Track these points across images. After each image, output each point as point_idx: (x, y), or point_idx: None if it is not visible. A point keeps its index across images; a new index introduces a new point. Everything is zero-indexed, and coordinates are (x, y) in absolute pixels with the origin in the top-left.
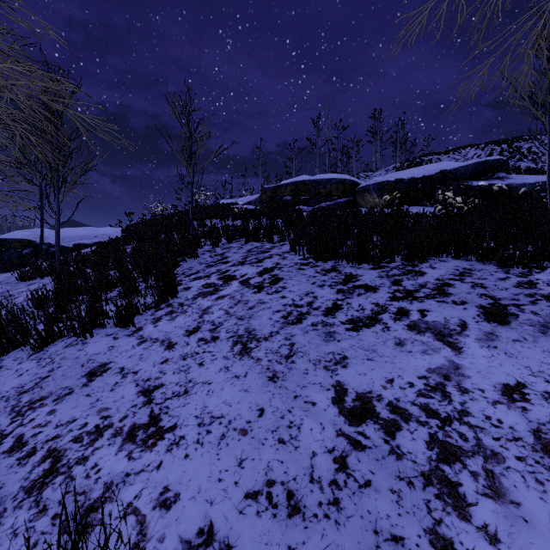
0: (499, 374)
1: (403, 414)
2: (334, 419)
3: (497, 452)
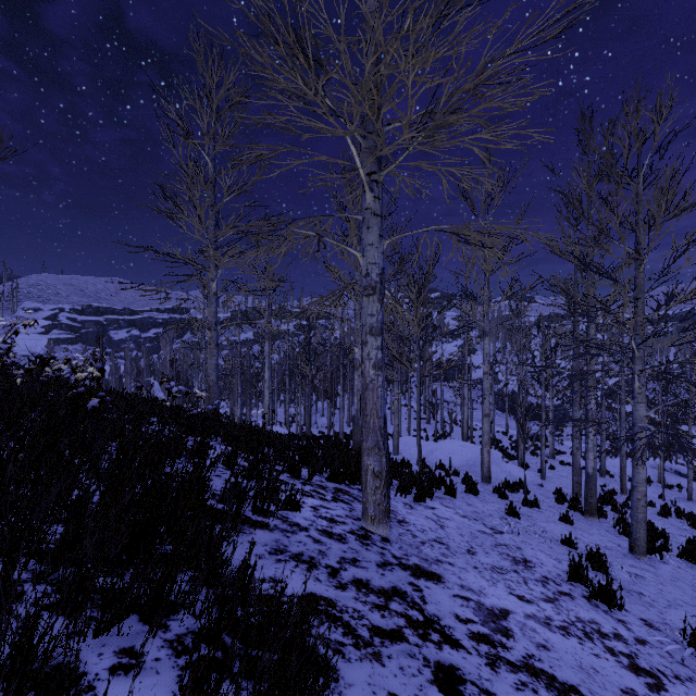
0: (511, 598)
1: (610, 649)
2: (672, 686)
3: (575, 617)
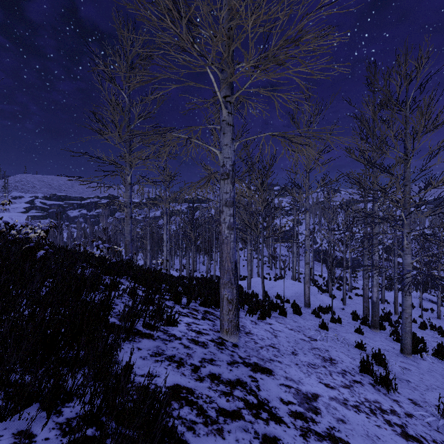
0: (320, 386)
1: (388, 421)
2: None
3: (364, 398)
